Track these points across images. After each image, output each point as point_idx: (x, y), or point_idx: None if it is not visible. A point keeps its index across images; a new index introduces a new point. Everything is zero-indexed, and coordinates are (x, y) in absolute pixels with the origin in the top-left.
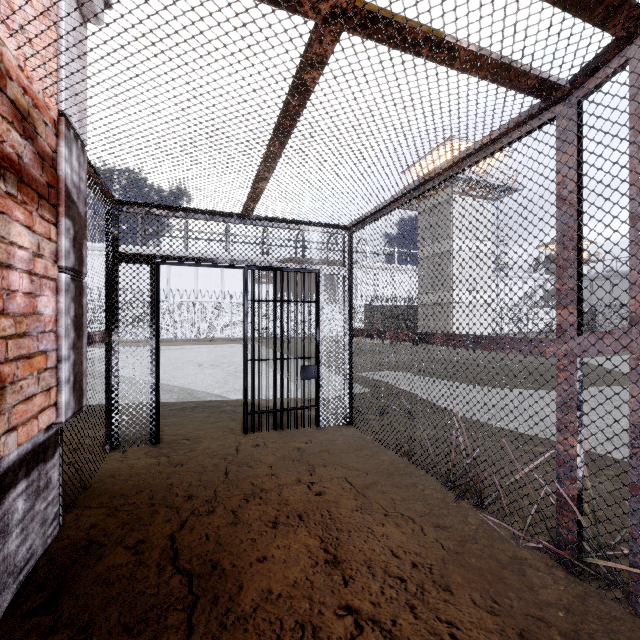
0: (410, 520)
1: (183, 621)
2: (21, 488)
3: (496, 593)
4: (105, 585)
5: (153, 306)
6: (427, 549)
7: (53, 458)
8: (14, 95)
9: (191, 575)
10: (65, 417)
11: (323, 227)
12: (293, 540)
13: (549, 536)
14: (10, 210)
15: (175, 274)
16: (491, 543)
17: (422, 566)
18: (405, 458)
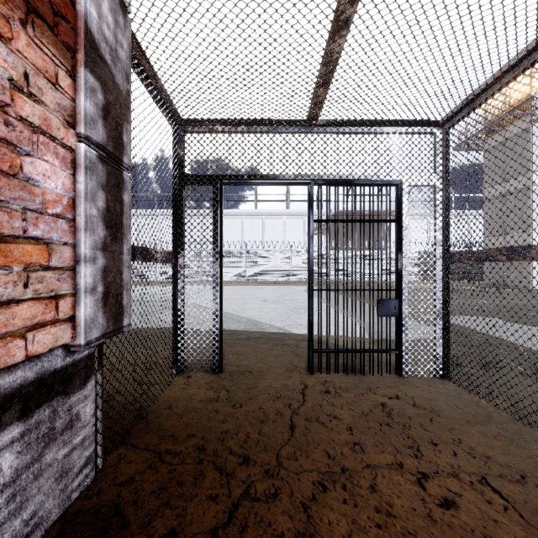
0: None
1: None
2: (9, 436)
3: None
4: None
5: (216, 228)
6: None
7: (83, 388)
8: None
9: None
10: (85, 338)
11: (407, 126)
12: None
13: None
14: None
15: (248, 230)
16: None
17: None
18: None
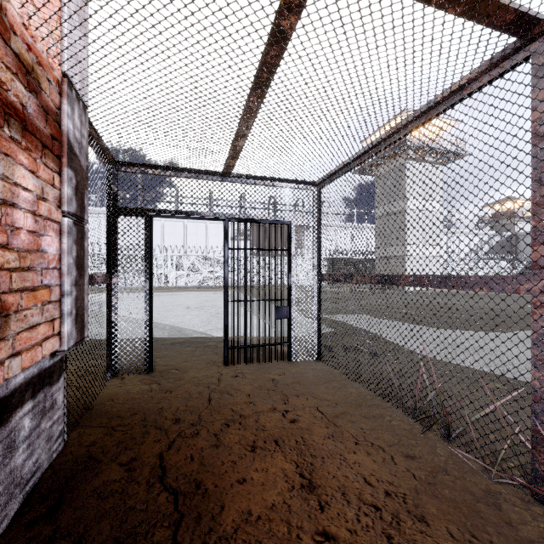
0: (380, 449)
1: (169, 538)
2: (27, 408)
3: (473, 527)
4: (100, 499)
5: (147, 253)
6: (399, 478)
7: (58, 382)
8: (18, 49)
9: (177, 493)
10: (67, 346)
11: (294, 183)
12: (270, 464)
13: (521, 471)
14: (14, 154)
15: (168, 233)
16: (462, 475)
17: (395, 495)
18: (371, 391)
